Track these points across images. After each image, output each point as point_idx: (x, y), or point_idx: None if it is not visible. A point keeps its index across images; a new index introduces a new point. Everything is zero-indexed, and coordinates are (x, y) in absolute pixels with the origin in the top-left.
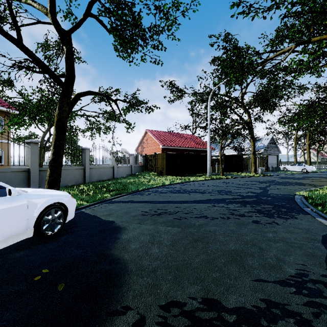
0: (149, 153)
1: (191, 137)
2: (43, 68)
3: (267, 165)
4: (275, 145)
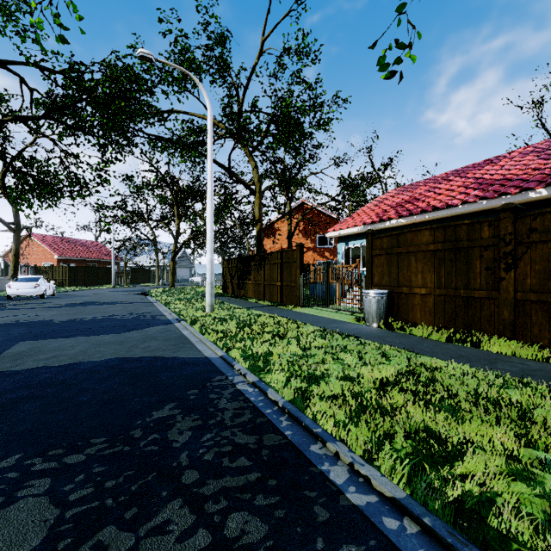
0: (35, 263)
1: (95, 245)
2: (2, 222)
3: (176, 277)
4: (188, 258)
